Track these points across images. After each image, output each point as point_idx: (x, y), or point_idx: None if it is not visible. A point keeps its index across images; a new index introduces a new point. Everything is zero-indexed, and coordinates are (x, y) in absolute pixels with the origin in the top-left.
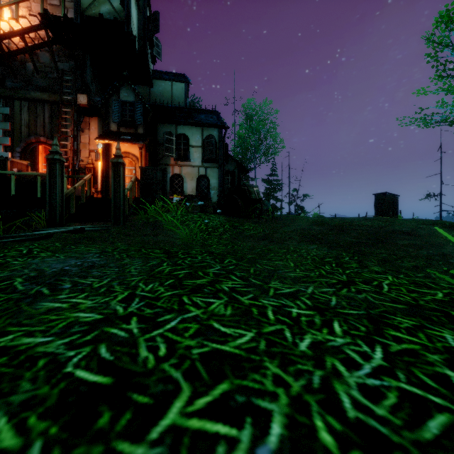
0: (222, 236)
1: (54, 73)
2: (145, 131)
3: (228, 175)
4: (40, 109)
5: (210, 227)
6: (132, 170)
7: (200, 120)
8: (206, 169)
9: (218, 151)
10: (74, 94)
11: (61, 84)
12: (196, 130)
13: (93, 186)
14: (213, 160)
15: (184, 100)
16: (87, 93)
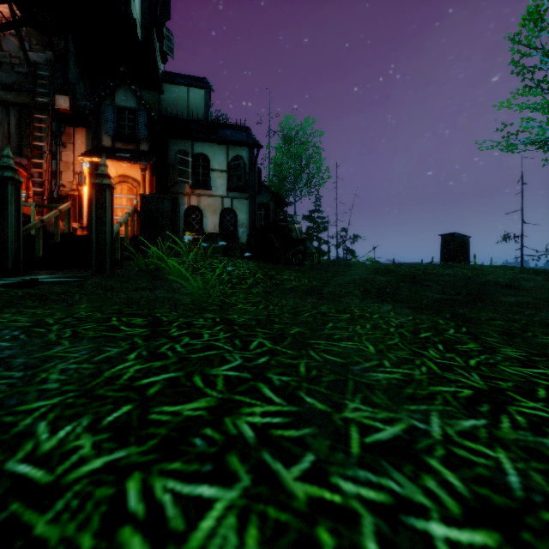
0: (251, 290)
1: (24, 66)
2: (151, 148)
3: (262, 209)
4: (4, 114)
5: (235, 277)
6: (132, 200)
7: (224, 136)
8: (233, 201)
9: (248, 177)
10: (51, 96)
11: (33, 80)
12: (219, 150)
13: (79, 221)
14: (241, 189)
15: (204, 111)
16: (71, 95)
